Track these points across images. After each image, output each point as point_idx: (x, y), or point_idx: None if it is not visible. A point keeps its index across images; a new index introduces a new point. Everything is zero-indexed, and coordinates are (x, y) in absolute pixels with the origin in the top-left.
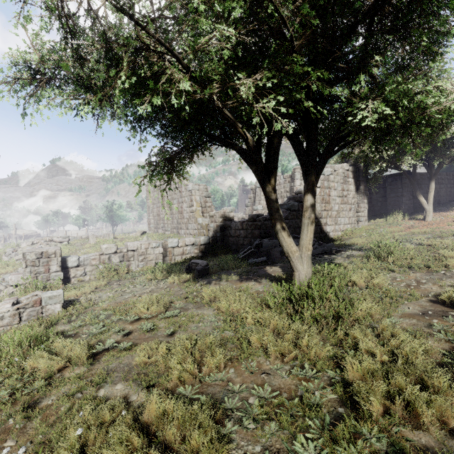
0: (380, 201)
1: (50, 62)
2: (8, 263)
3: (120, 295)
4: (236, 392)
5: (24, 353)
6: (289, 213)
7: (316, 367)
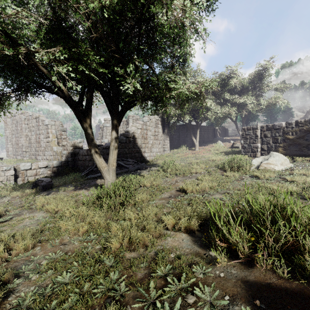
0: (177, 139)
1: None
2: None
3: None
4: (35, 260)
5: None
6: (120, 144)
7: (97, 233)
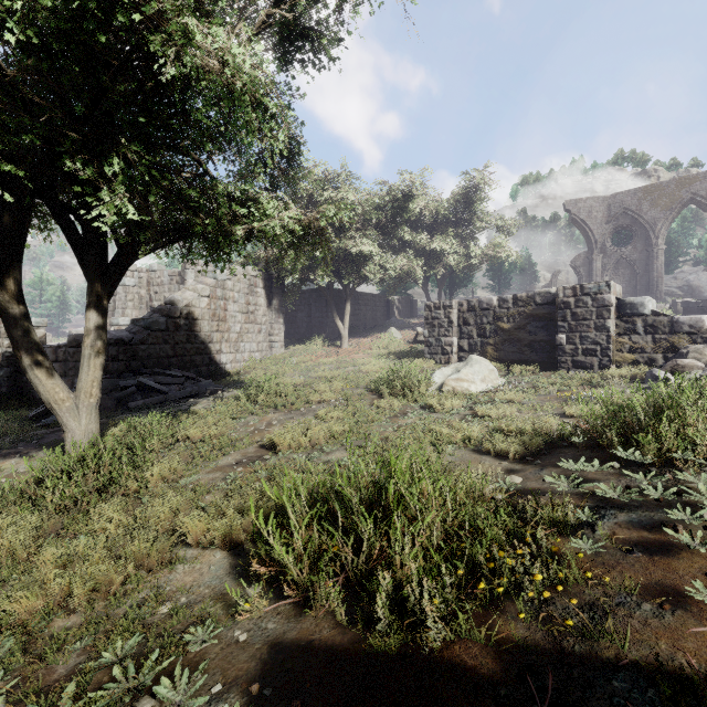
0: (306, 322)
1: None
2: None
3: None
4: None
5: None
6: (149, 335)
7: (0, 578)
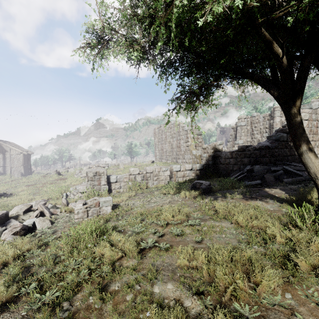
0: None
1: (108, 28)
2: (77, 179)
3: (147, 203)
4: None
5: (93, 241)
6: (278, 143)
7: None
